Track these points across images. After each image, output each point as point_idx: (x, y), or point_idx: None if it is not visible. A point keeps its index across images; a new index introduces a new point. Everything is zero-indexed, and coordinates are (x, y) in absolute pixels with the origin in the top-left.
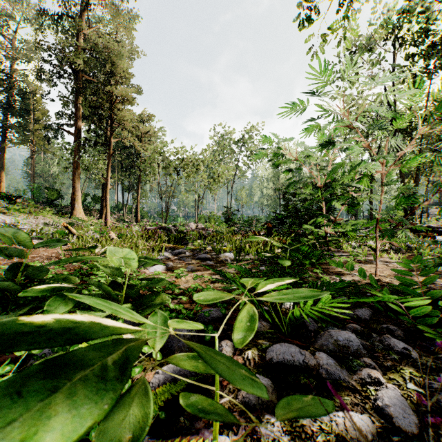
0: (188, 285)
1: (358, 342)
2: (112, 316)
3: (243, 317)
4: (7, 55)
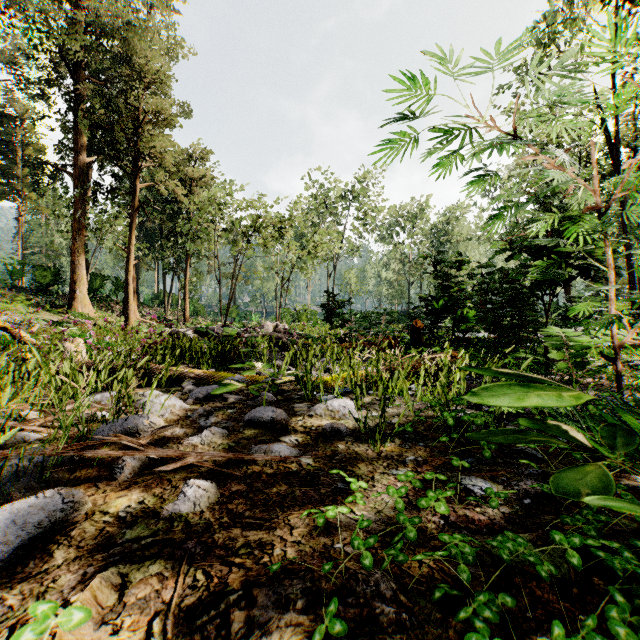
0: None
1: None
2: None
3: None
4: None
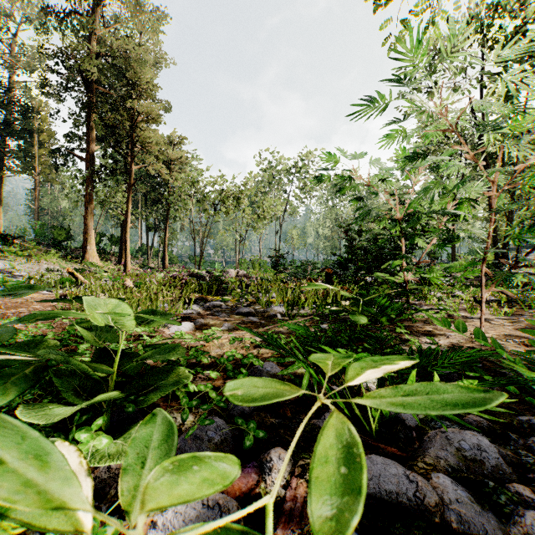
0: (222, 351)
1: (495, 453)
2: (98, 406)
3: (323, 449)
4: (5, 63)
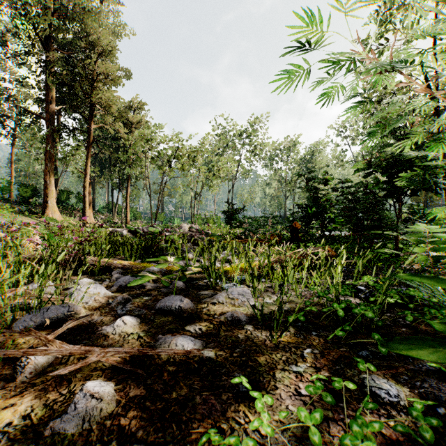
0: None
1: None
2: None
3: None
4: None
